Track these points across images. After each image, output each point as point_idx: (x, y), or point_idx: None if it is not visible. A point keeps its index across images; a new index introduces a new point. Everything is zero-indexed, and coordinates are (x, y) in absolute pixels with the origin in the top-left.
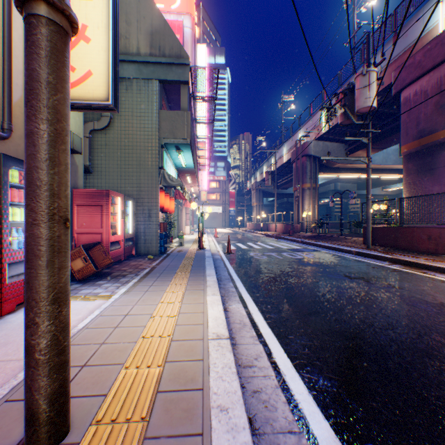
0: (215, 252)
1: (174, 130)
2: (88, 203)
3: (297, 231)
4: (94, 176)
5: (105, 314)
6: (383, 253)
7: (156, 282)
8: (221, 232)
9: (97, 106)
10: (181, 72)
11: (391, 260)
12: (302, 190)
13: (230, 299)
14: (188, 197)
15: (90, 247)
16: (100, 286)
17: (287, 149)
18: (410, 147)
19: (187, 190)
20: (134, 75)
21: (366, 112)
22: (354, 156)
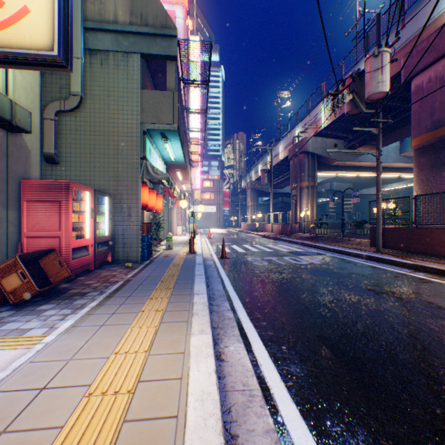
0: (208, 256)
1: (159, 113)
2: (42, 198)
3: (295, 231)
4: (61, 168)
5: (4, 388)
6: (399, 258)
7: (122, 307)
8: (215, 233)
9: (38, 58)
10: (167, 45)
11: (413, 266)
12: (299, 188)
13: (226, 333)
14: (177, 195)
15: (40, 256)
16: (38, 316)
17: (283, 147)
18: (423, 139)
19: (178, 187)
20: (111, 47)
21: (377, 100)
22: (353, 154)
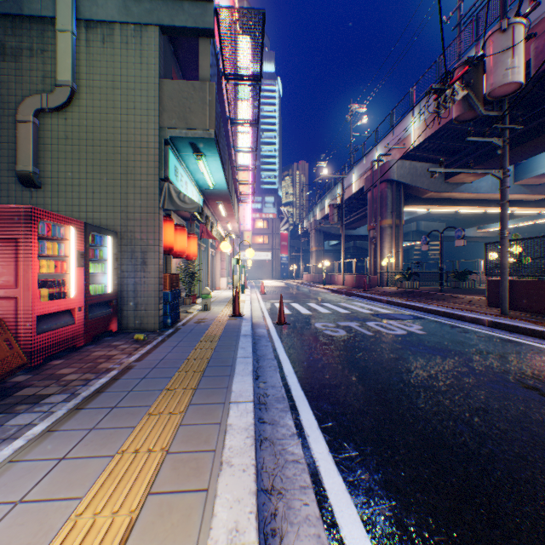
0: (260, 320)
1: (188, 114)
2: None
3: (375, 284)
4: (45, 193)
5: None
6: (544, 326)
7: (86, 439)
8: (270, 286)
9: None
10: (198, 13)
11: None
12: (380, 228)
13: (291, 513)
14: (217, 235)
15: None
16: None
17: (358, 175)
18: None
19: (222, 227)
20: (116, 16)
21: (503, 96)
22: (452, 182)
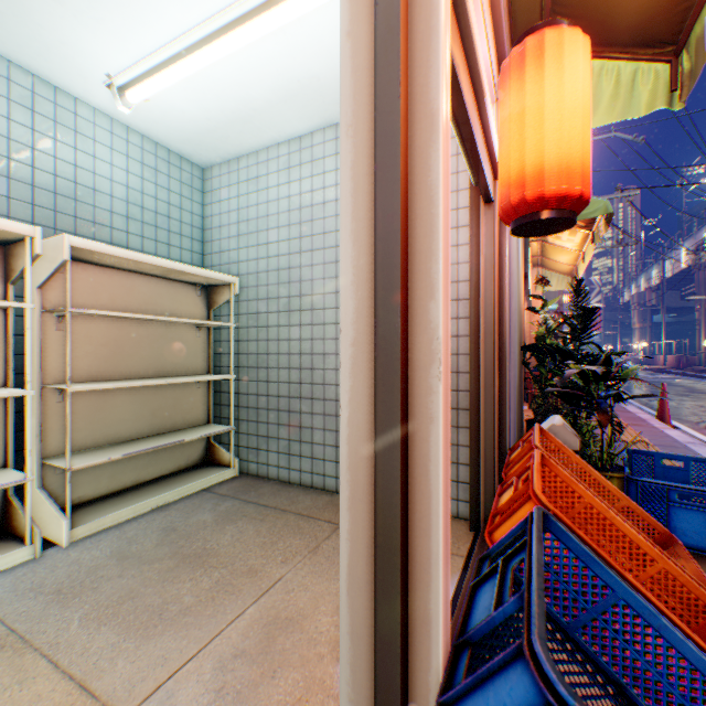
0: None
1: (547, 294)
2: None
3: (693, 364)
4: None
5: None
6: None
7: None
8: None
9: None
10: None
11: None
12: (703, 311)
13: None
14: None
15: None
16: None
17: (686, 251)
18: None
19: None
20: None
21: None
22: None
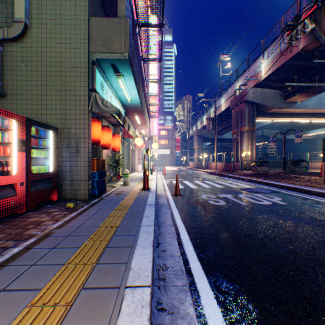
0: (162, 192)
1: (109, 42)
2: None
3: (237, 169)
4: (7, 101)
5: None
6: None
7: None
8: (169, 170)
9: None
10: None
11: None
12: (240, 132)
13: None
14: (133, 134)
15: None
16: None
17: (225, 99)
18: None
19: (138, 132)
20: None
21: None
22: (289, 102)
